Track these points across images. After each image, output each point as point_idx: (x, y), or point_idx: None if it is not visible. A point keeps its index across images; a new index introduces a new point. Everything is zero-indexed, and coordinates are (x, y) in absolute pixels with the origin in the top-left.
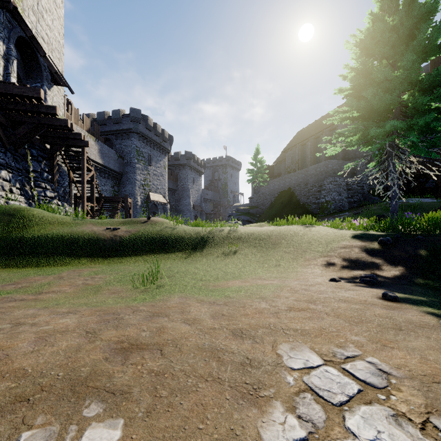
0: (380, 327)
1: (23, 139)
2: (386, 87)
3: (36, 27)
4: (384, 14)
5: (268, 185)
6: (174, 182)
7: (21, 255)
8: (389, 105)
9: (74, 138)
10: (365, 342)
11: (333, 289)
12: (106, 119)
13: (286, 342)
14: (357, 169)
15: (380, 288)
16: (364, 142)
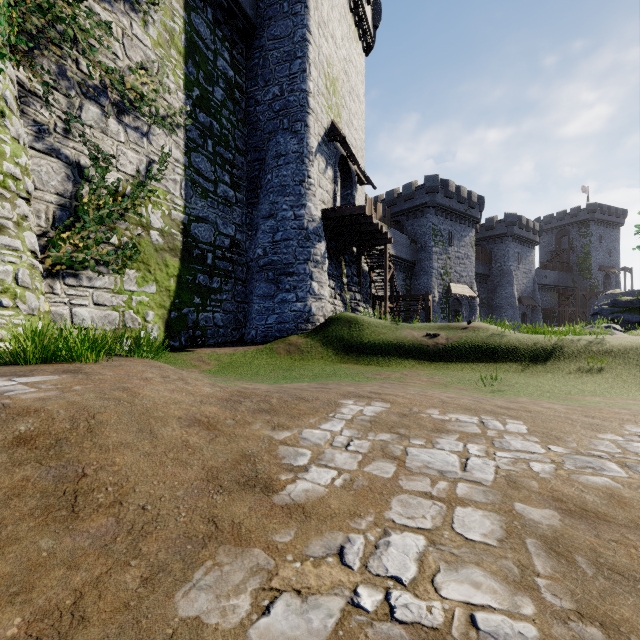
0: None
1: (342, 249)
2: None
3: (348, 138)
4: None
5: None
6: (485, 263)
7: (364, 354)
8: None
9: (380, 238)
10: None
11: None
12: (395, 198)
13: (633, 424)
14: None
15: None
16: None
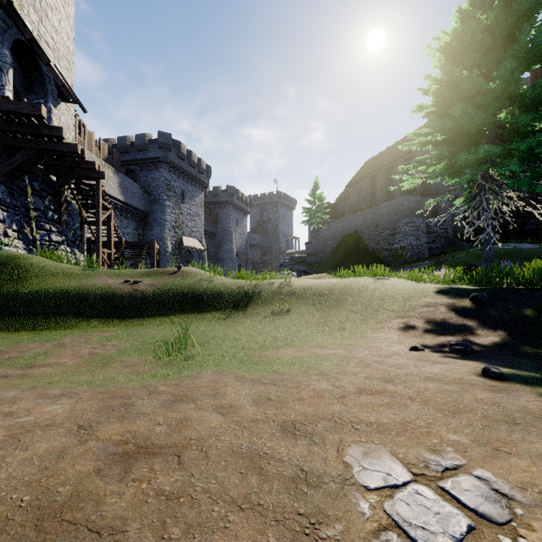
0: (486, 420)
1: (22, 169)
2: (478, 103)
3: (39, 28)
4: (476, 10)
5: (329, 228)
6: (213, 223)
7: (13, 315)
8: (482, 125)
9: (86, 167)
10: (469, 443)
11: (415, 362)
12: (128, 145)
13: (356, 442)
14: (440, 208)
15: (477, 360)
16: (450, 173)
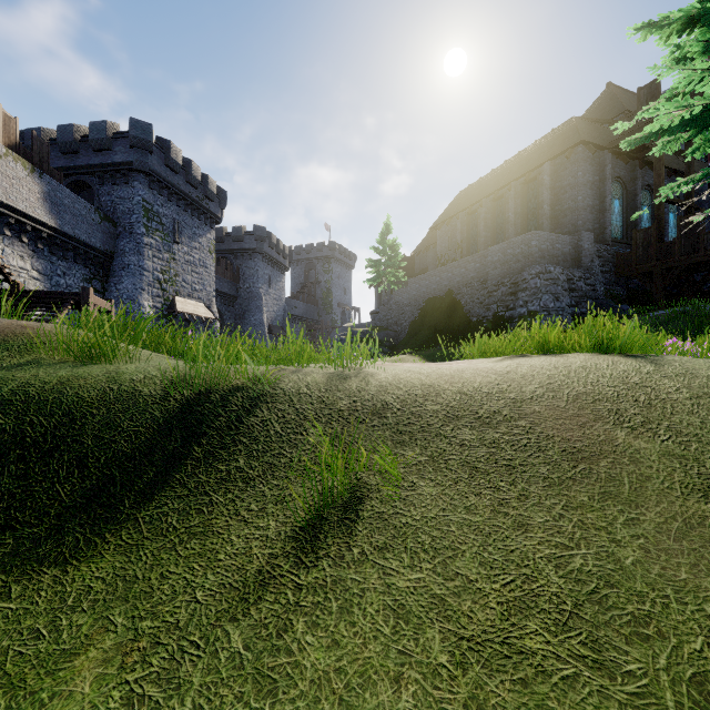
0: None
1: None
2: None
3: None
4: None
5: (407, 287)
6: (233, 282)
7: None
8: None
9: None
10: None
11: None
12: (78, 141)
13: None
14: (584, 252)
15: None
16: None
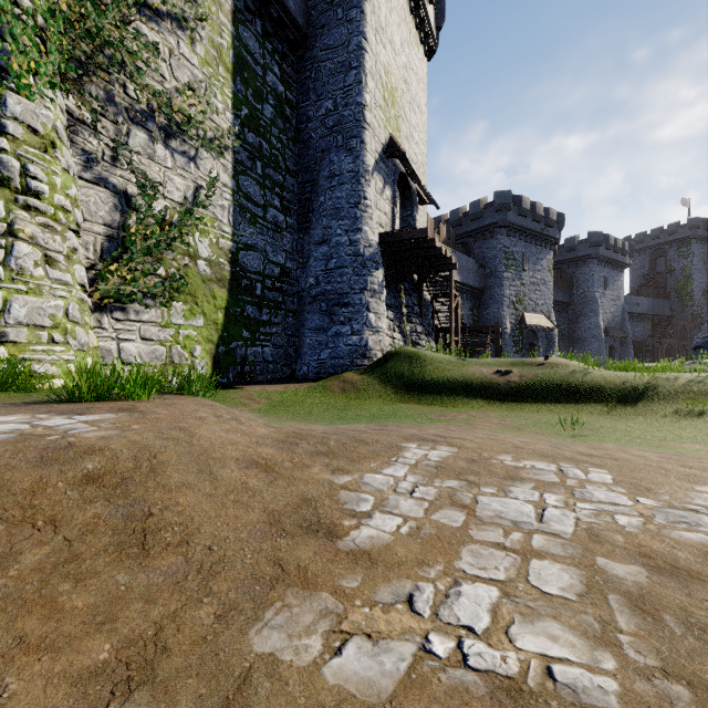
0: None
1: (402, 276)
2: None
3: (408, 153)
4: None
5: None
6: (565, 290)
7: (426, 393)
8: None
9: (444, 263)
10: None
11: None
12: (461, 217)
13: None
14: None
15: None
16: None
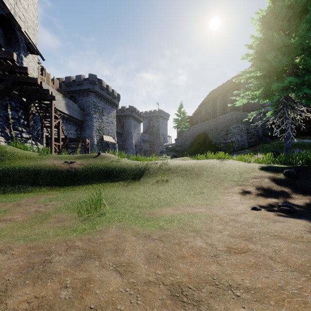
0: None
1: (3, 93)
2: (283, 52)
3: (14, 8)
4: None
5: (189, 130)
6: (121, 128)
7: None
8: (285, 66)
9: (44, 93)
10: None
11: (260, 220)
12: (71, 82)
13: None
14: (254, 118)
15: (302, 218)
16: (265, 96)
